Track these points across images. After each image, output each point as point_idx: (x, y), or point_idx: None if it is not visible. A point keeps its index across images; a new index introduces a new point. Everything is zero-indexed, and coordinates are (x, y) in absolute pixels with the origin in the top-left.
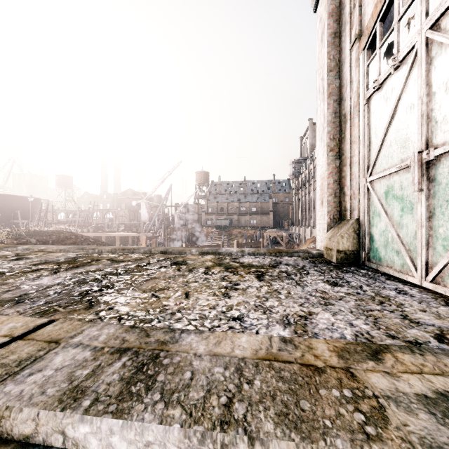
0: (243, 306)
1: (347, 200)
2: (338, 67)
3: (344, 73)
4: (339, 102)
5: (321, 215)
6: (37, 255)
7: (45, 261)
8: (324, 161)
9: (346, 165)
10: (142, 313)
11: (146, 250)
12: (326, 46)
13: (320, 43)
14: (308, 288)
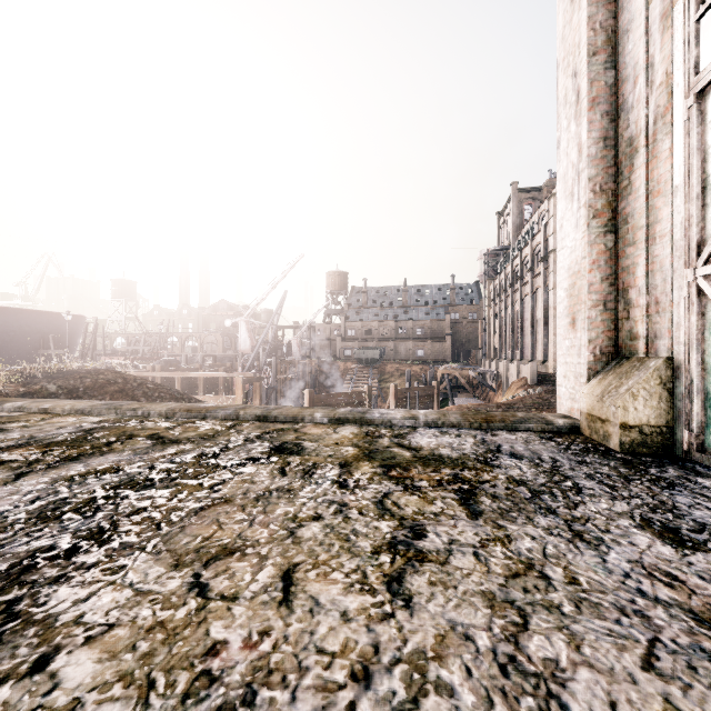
0: (459, 662)
1: (638, 318)
2: (611, 45)
3: (629, 52)
4: (614, 116)
5: (571, 347)
6: (27, 423)
7: (29, 439)
8: (579, 239)
9: (633, 243)
10: (119, 710)
11: (230, 412)
12: (586, 4)
13: (567, 5)
14: (615, 557)
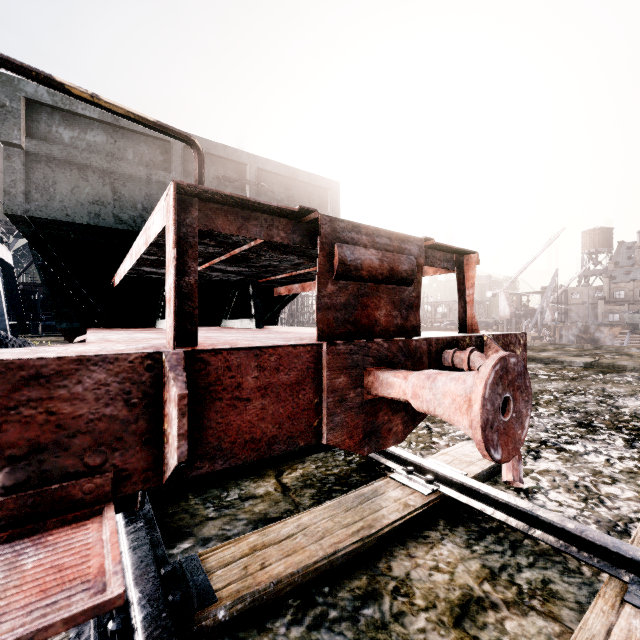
0: None
1: None
2: None
3: None
4: None
5: None
6: None
7: None
8: None
9: None
10: None
11: (578, 346)
12: None
13: None
14: None
